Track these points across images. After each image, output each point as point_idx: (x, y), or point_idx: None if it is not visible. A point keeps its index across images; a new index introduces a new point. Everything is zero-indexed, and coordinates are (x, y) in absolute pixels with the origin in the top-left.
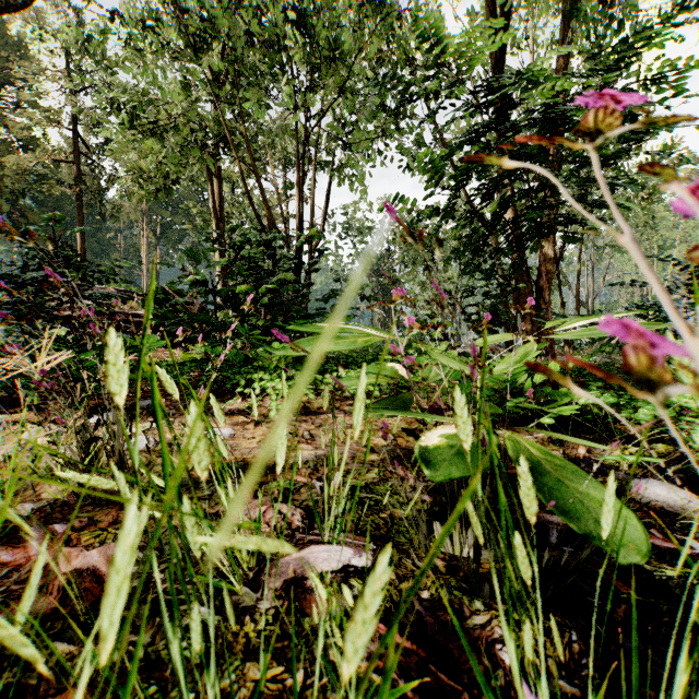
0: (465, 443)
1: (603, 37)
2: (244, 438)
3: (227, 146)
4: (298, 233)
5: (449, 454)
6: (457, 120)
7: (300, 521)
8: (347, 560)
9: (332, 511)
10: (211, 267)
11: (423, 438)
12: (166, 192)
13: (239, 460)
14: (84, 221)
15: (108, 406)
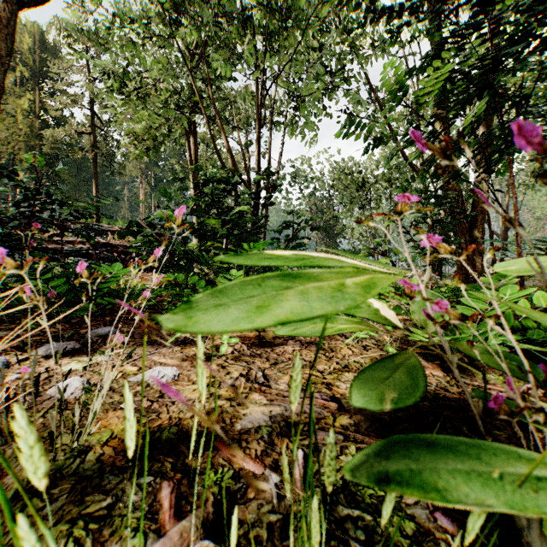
0: None
1: None
2: (188, 381)
3: (198, 107)
4: (255, 171)
5: None
6: None
7: None
8: None
9: None
10: (181, 203)
11: None
12: (155, 151)
13: (173, 423)
14: (100, 178)
15: None
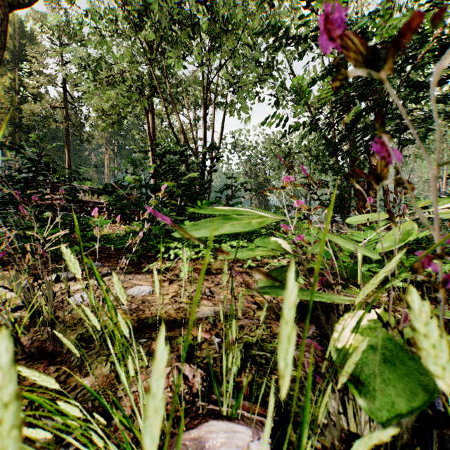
0: (441, 380)
1: (412, 10)
2: (160, 294)
3: (156, 91)
4: (203, 146)
5: (376, 361)
6: (308, 72)
7: (200, 384)
8: (246, 445)
9: (230, 384)
10: (144, 169)
11: (336, 333)
12: (119, 124)
13: (154, 315)
14: (71, 144)
15: (41, 276)
